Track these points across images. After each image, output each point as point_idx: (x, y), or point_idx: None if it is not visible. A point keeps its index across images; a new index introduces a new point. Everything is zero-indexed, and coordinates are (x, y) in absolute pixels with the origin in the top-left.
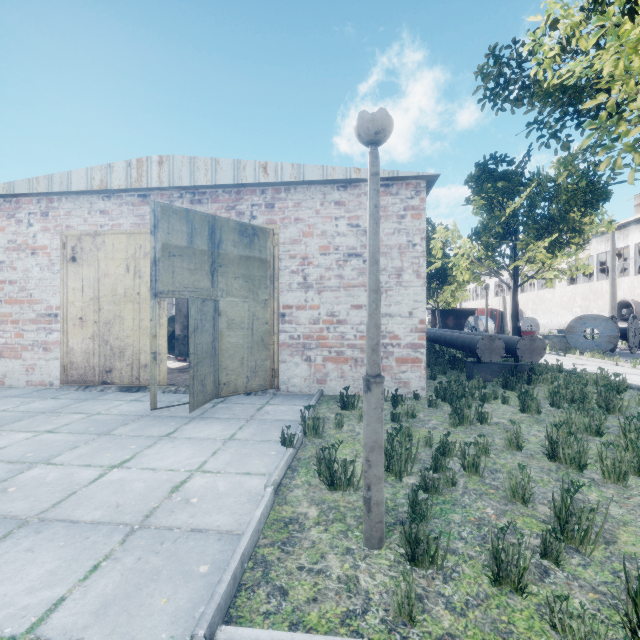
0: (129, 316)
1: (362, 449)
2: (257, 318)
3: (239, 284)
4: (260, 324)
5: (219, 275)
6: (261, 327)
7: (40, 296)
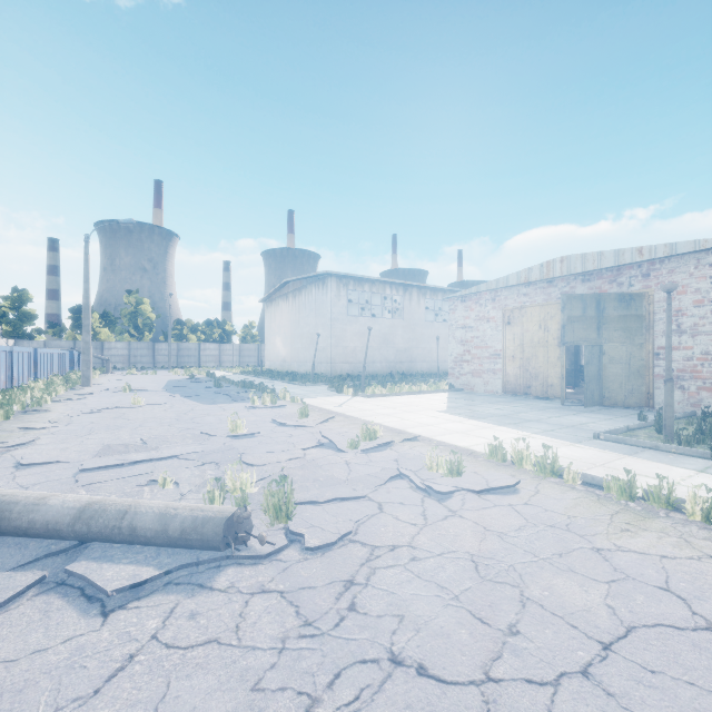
0: (541, 355)
1: (697, 432)
2: (633, 356)
3: (618, 334)
4: (636, 360)
5: (603, 330)
6: (637, 363)
7: (491, 344)
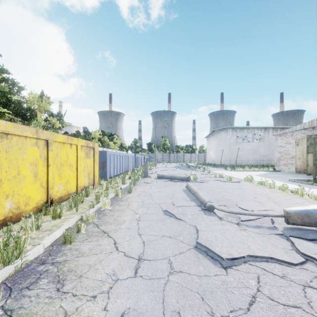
0: (309, 157)
1: None
2: None
3: None
4: None
5: None
6: None
7: (290, 153)
